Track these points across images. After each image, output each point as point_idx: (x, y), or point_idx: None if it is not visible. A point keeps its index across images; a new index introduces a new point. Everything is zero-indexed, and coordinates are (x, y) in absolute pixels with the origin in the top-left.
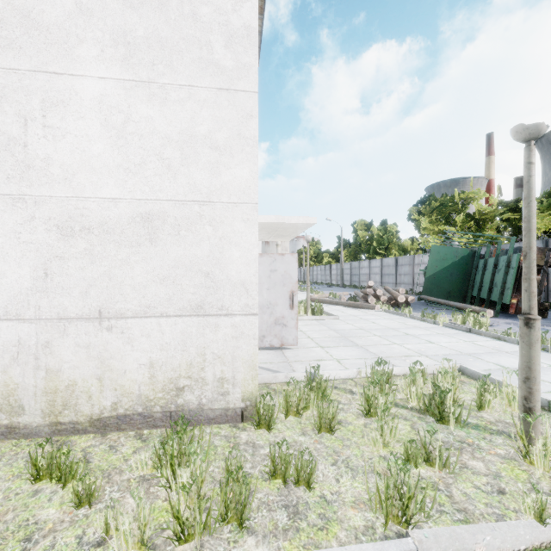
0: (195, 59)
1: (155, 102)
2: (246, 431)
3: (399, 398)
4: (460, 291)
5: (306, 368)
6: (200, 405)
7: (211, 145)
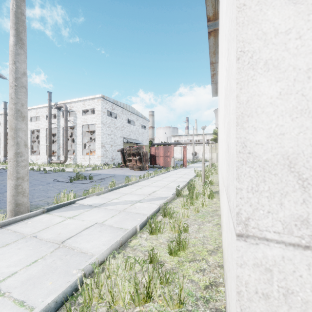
0: None
1: None
2: None
3: None
4: None
5: None
6: None
7: None
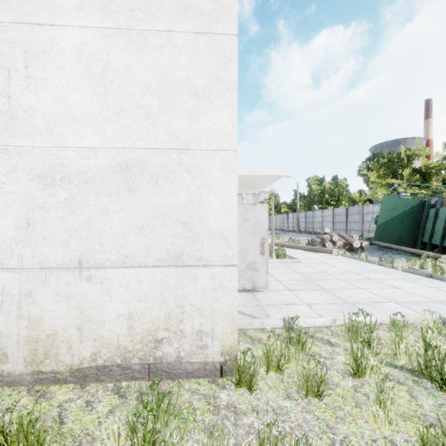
0: (174, 4)
1: (133, 48)
2: (226, 390)
3: (383, 353)
4: (410, 237)
5: (279, 312)
6: (178, 357)
7: (189, 91)
